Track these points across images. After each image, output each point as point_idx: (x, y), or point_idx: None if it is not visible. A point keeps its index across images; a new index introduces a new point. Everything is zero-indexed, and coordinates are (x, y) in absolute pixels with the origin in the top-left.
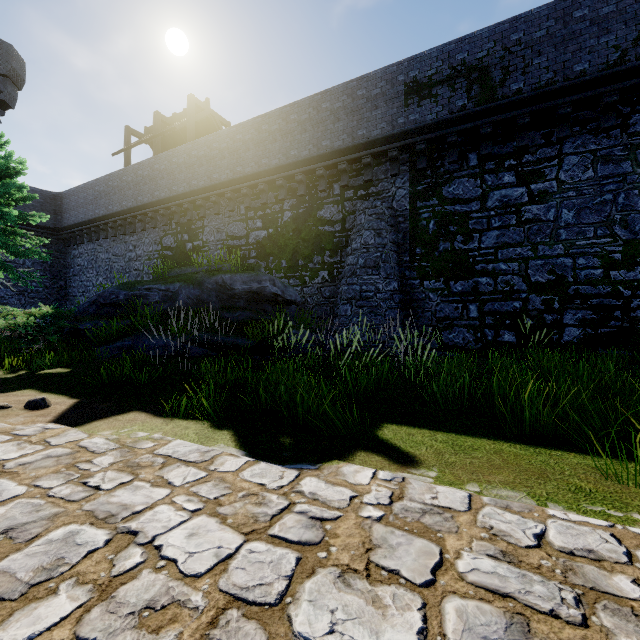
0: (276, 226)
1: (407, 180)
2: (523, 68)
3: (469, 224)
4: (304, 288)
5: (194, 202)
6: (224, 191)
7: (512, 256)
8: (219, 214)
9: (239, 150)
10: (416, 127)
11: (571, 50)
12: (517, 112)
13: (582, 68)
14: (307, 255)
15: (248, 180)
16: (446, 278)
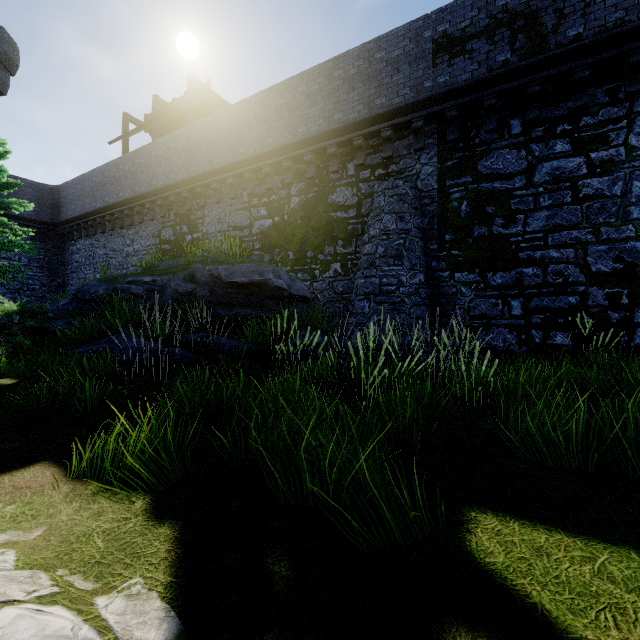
0: (282, 214)
1: (434, 155)
2: (583, 8)
3: (511, 204)
4: (314, 283)
5: (193, 190)
6: (225, 176)
7: (566, 241)
8: (220, 203)
9: (241, 130)
10: (446, 90)
11: None
12: (575, 63)
13: None
14: (317, 245)
15: (251, 163)
16: (482, 269)
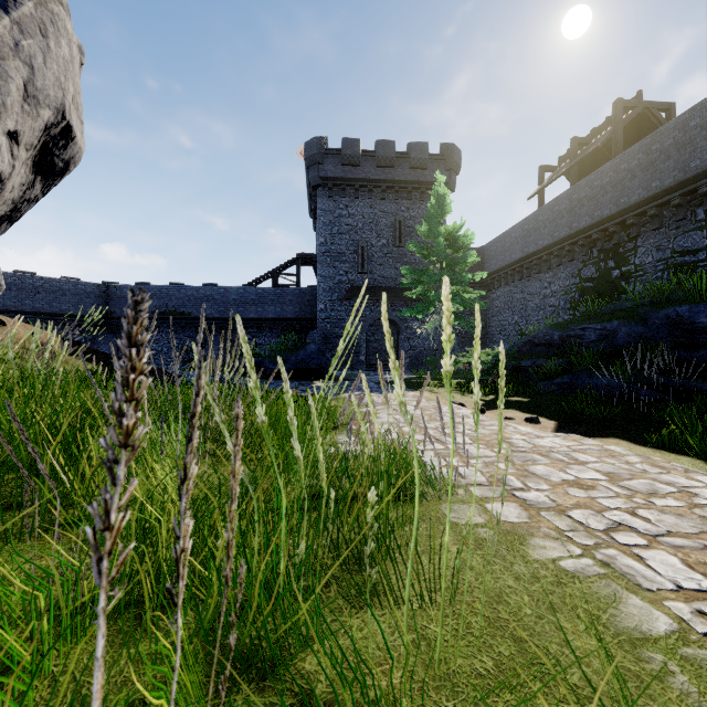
0: None
1: None
2: None
3: None
4: None
5: (622, 222)
6: (668, 199)
7: None
8: (659, 228)
9: (694, 140)
10: None
11: None
12: None
13: None
14: None
15: None
16: None
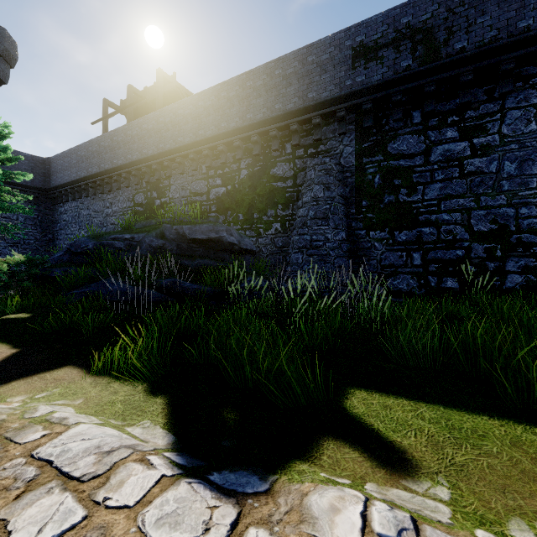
0: (234, 183)
1: (354, 138)
2: (467, 27)
3: (413, 177)
4: (259, 239)
5: (162, 163)
6: (188, 153)
7: (455, 207)
8: (183, 173)
9: (201, 115)
10: (363, 88)
11: (515, 7)
12: (460, 70)
13: (526, 24)
14: (262, 209)
15: (209, 142)
16: (391, 228)
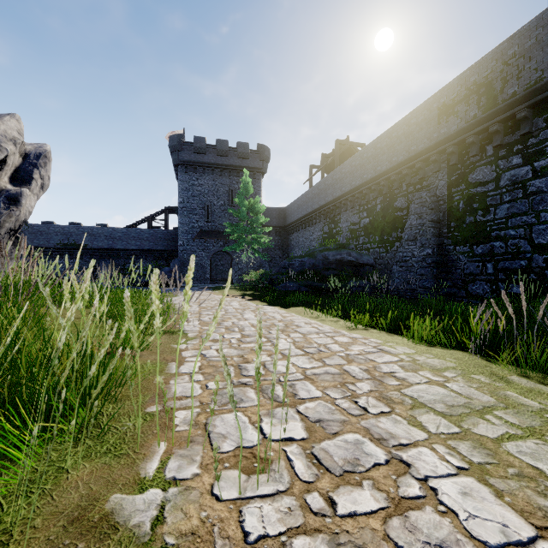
0: (373, 215)
1: (445, 174)
2: (517, 74)
3: (486, 201)
4: (387, 254)
5: (335, 205)
6: (347, 197)
7: (519, 223)
8: (347, 210)
9: (353, 172)
10: (444, 138)
11: None
12: (514, 110)
13: None
14: (388, 232)
15: (358, 189)
16: (470, 244)
